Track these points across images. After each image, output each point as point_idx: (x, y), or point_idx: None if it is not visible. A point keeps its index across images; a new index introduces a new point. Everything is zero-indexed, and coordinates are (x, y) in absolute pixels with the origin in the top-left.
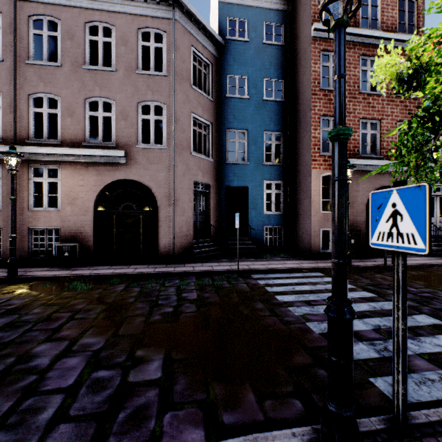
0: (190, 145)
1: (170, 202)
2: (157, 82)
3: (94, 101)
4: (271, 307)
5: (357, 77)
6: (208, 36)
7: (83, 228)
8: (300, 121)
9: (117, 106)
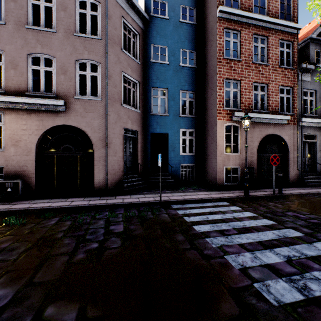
0: (121, 98)
1: (104, 145)
2: (92, 44)
3: (37, 56)
4: (190, 239)
5: (251, 51)
6: (136, 11)
7: (26, 166)
8: (208, 83)
9: (57, 62)
